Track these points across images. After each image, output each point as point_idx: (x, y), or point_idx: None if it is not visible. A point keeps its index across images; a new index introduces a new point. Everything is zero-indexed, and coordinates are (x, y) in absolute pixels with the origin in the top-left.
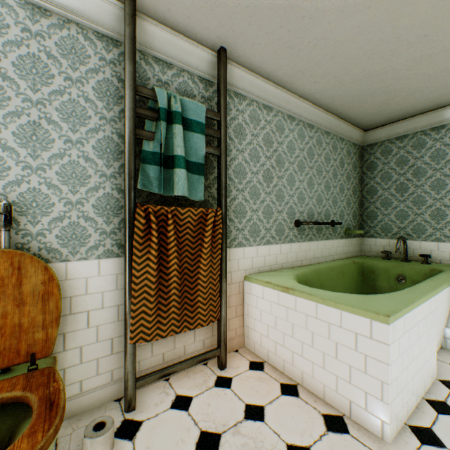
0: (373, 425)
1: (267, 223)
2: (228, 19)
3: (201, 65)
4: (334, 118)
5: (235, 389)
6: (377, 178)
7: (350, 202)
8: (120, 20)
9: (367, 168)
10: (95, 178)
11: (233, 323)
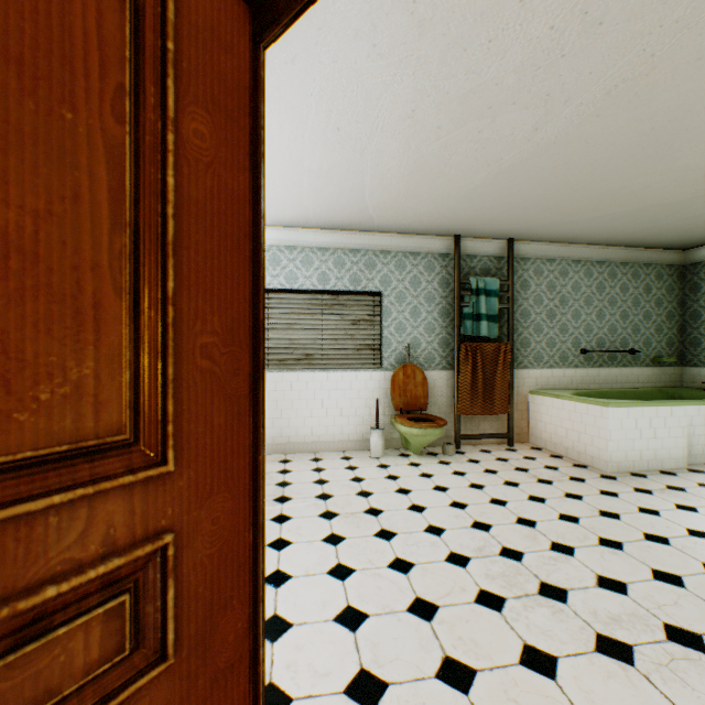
0: (602, 465)
1: (550, 352)
2: (513, 231)
3: (495, 250)
4: (630, 250)
5: (518, 452)
6: (700, 301)
7: (662, 328)
8: (450, 244)
9: (689, 290)
10: (438, 329)
11: (518, 423)
